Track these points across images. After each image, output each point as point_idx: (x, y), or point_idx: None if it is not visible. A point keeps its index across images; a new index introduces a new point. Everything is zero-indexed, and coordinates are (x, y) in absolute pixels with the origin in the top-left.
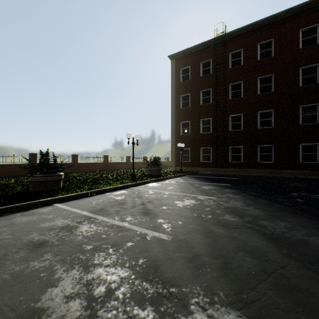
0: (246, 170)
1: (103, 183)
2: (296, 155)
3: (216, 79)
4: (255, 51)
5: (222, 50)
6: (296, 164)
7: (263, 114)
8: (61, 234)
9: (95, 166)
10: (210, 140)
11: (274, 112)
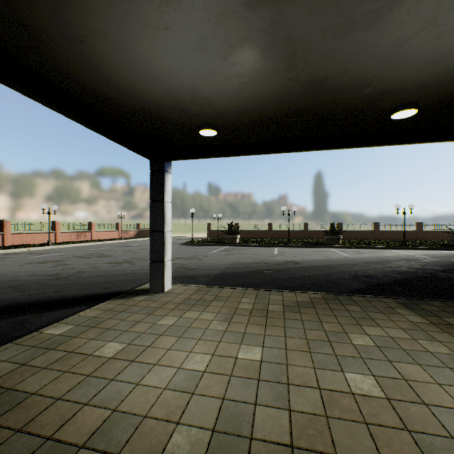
0: None
1: (370, 245)
2: None
3: None
4: None
5: None
6: None
7: None
8: (320, 251)
9: (401, 235)
10: None
11: None
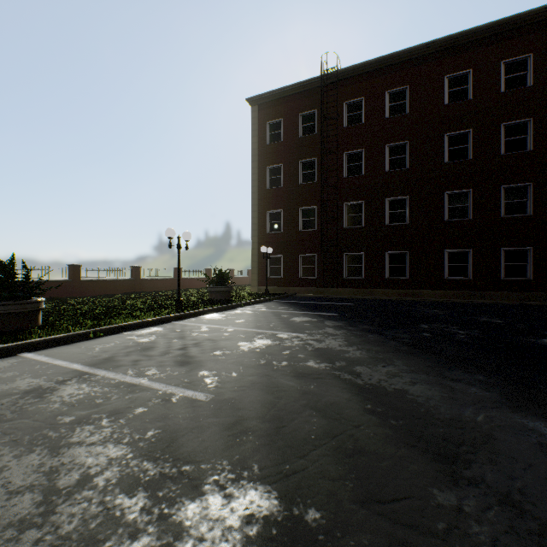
0: (370, 291)
1: (122, 316)
2: (441, 267)
3: (323, 144)
4: (383, 103)
5: (332, 97)
6: (441, 281)
7: (395, 203)
8: (23, 401)
9: (116, 286)
10: (315, 243)
11: (409, 201)
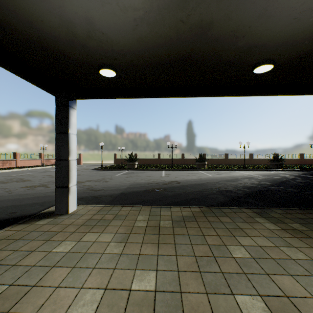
0: None
1: (224, 168)
2: None
3: None
4: None
5: None
6: None
7: None
8: (194, 173)
9: (241, 161)
10: None
11: None
